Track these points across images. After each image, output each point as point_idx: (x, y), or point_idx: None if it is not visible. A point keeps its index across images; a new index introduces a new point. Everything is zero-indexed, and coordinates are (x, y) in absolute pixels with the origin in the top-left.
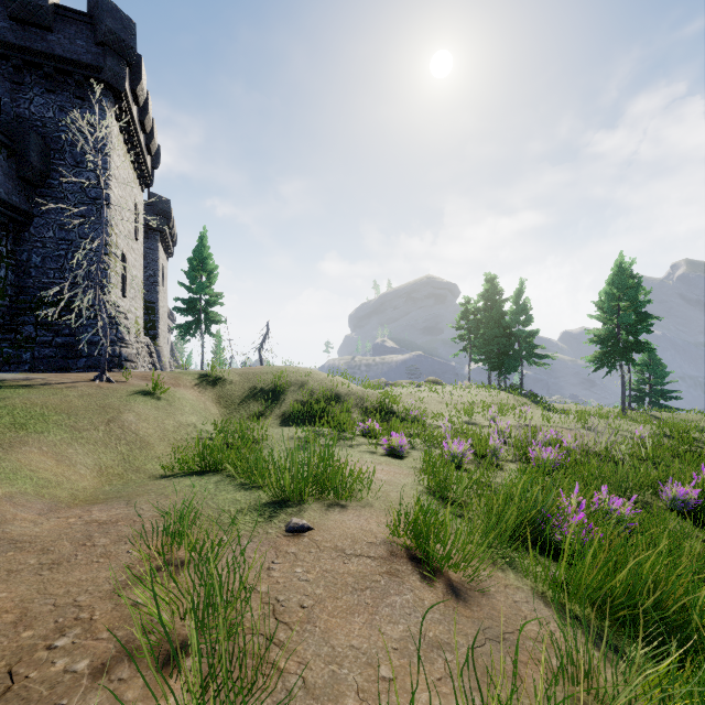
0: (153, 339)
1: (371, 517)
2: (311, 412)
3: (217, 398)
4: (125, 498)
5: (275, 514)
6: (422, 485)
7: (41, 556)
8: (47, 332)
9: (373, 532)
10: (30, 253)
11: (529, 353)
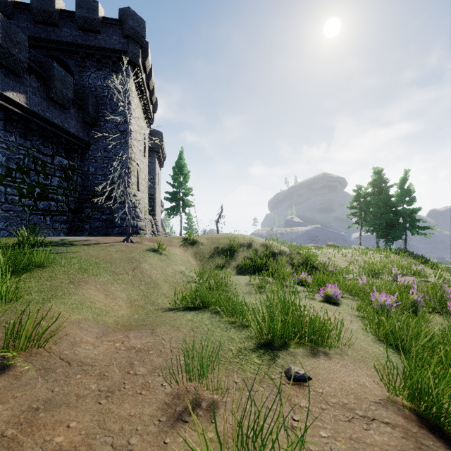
0: (153, 217)
1: (355, 368)
2: (256, 265)
3: (194, 254)
4: (149, 327)
5: (270, 357)
6: (369, 332)
7: (99, 382)
8: (98, 212)
9: (370, 388)
10: (89, 166)
11: (412, 225)
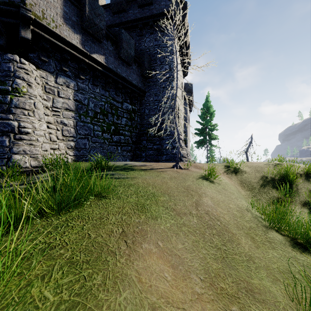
0: None
1: None
2: None
3: (240, 182)
4: None
5: None
6: None
7: None
8: (150, 143)
9: None
10: (144, 109)
11: None
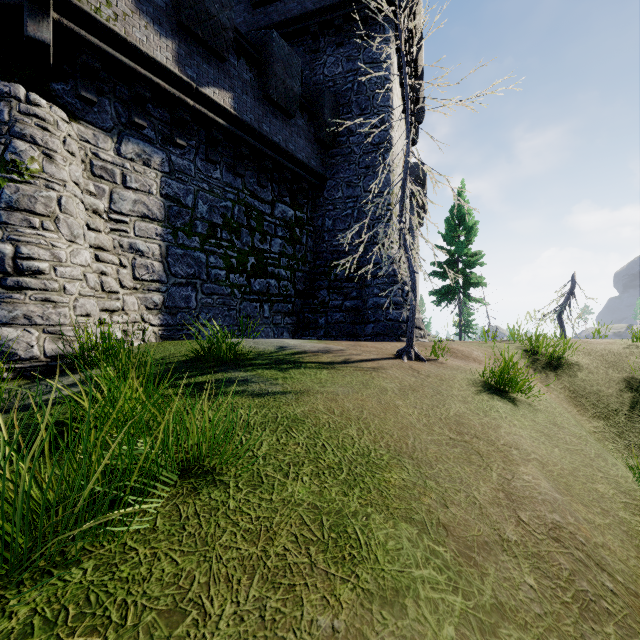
0: None
1: None
2: None
3: (572, 395)
4: None
5: None
6: None
7: None
8: (338, 295)
9: None
10: (323, 218)
11: None
